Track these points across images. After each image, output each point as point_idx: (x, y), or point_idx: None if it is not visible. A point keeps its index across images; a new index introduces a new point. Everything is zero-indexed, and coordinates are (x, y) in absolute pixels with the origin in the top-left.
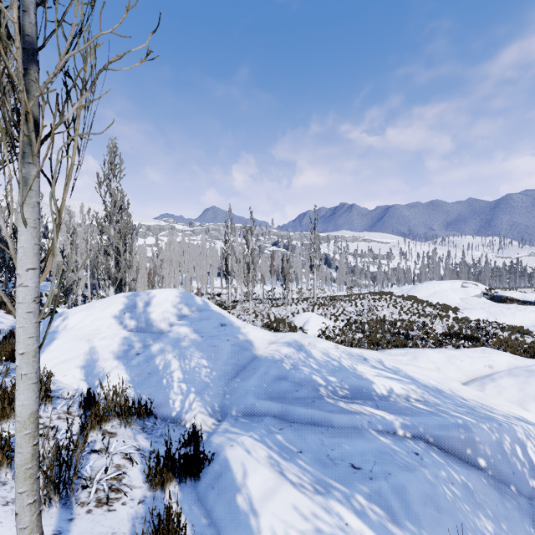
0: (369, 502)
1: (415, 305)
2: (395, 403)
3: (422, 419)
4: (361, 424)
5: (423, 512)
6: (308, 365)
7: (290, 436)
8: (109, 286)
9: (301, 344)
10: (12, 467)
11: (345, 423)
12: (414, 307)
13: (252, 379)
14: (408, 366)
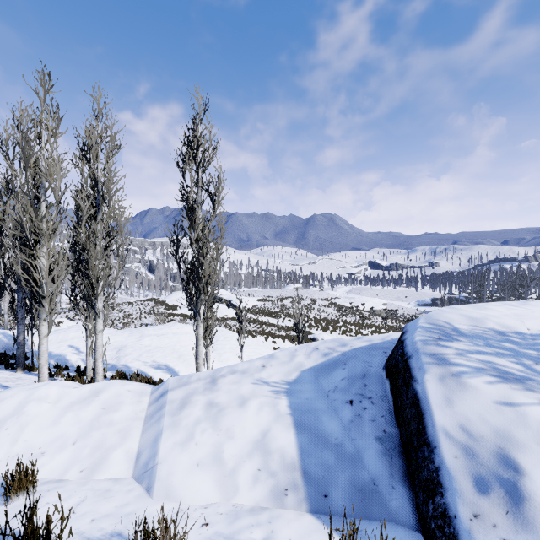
0: None
1: (157, 307)
2: None
3: None
4: None
5: None
6: None
7: None
8: None
9: None
10: None
11: None
12: (154, 308)
13: None
14: None
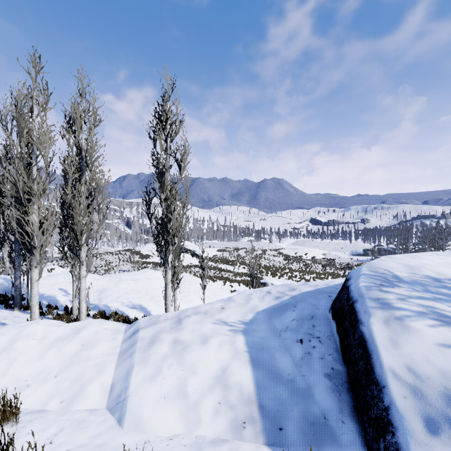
0: None
1: (133, 256)
2: None
3: None
4: None
5: None
6: None
7: None
8: None
9: None
10: None
11: None
12: (131, 257)
13: None
14: None
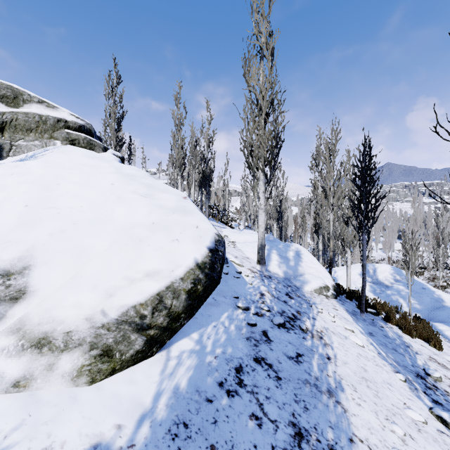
0: None
1: None
2: None
3: None
4: None
5: None
6: None
7: None
8: (338, 255)
9: None
10: None
11: None
12: None
13: (442, 312)
14: None
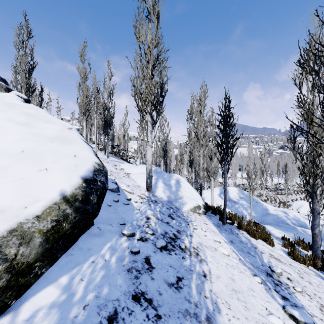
0: (291, 233)
1: None
2: None
3: None
4: (298, 229)
5: (302, 237)
6: (287, 217)
7: (278, 227)
8: (204, 181)
9: (285, 212)
10: None
11: (293, 228)
12: None
13: (268, 217)
14: None
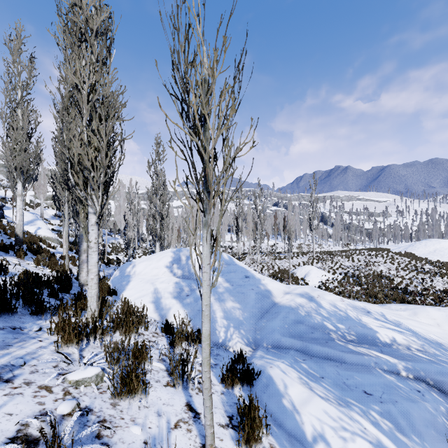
0: (381, 417)
1: (412, 262)
2: (398, 350)
3: (423, 365)
4: (369, 363)
5: (425, 431)
6: (320, 313)
7: (312, 366)
8: (156, 242)
9: (311, 296)
10: (152, 362)
11: (355, 361)
12: (412, 264)
13: (275, 320)
14: (408, 320)
